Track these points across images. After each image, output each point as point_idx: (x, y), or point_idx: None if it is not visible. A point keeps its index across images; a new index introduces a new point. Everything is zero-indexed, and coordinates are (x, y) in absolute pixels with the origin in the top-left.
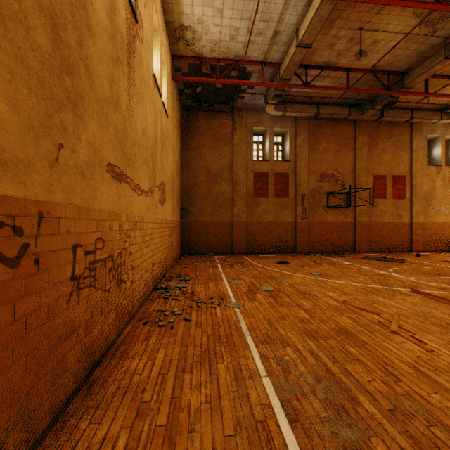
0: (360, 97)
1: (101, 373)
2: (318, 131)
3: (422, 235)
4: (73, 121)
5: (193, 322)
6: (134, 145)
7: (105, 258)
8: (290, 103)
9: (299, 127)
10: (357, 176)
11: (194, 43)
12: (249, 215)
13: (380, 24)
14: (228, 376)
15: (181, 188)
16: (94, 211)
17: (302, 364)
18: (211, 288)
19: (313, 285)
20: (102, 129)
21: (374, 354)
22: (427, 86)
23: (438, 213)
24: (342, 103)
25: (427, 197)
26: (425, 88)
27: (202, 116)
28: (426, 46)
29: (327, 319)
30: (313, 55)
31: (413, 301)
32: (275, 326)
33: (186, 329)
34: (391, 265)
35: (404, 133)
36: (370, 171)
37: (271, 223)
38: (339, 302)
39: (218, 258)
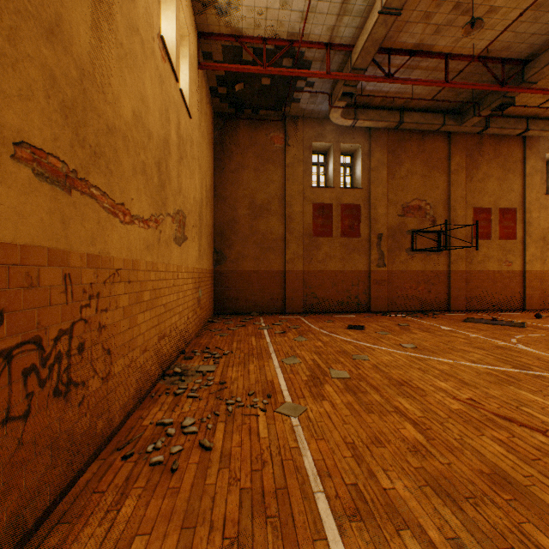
0: (459, 99)
1: None
2: (400, 148)
3: (538, 288)
4: None
5: (216, 453)
6: (112, 133)
7: (6, 349)
8: (363, 108)
9: (375, 142)
10: (452, 209)
11: (229, 12)
12: (306, 261)
13: None
14: None
15: (214, 225)
16: None
17: None
18: (253, 373)
19: (410, 366)
20: None
21: None
22: None
23: None
24: (434, 109)
25: (545, 238)
26: None
27: (244, 127)
28: None
29: (458, 445)
30: (400, 33)
31: None
32: (369, 464)
33: (200, 473)
34: (509, 331)
35: (515, 152)
36: (470, 202)
37: (337, 273)
38: (464, 403)
39: (264, 320)
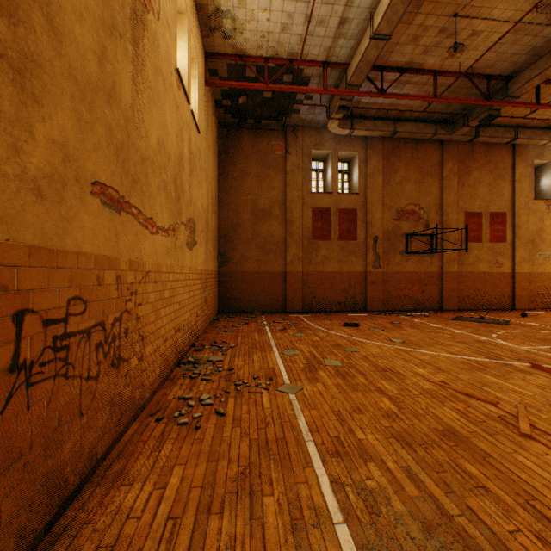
0: (449, 110)
1: (75, 515)
2: (395, 156)
3: (527, 288)
4: (15, 100)
5: (229, 417)
6: (144, 162)
7: (88, 328)
8: (359, 119)
9: (371, 150)
10: (445, 213)
11: (234, 35)
12: (306, 263)
13: (481, 9)
14: (280, 522)
15: (218, 229)
16: (65, 255)
17: (398, 497)
18: (257, 362)
19: (395, 357)
20: (82, 126)
21: (506, 476)
22: (539, 94)
23: (547, 260)
24: (426, 119)
25: (533, 241)
26: (536, 97)
27: (246, 135)
28: (540, 39)
29: (423, 412)
30: (392, 53)
31: (538, 383)
32: (349, 425)
33: (218, 430)
34: (492, 328)
35: (505, 159)
36: (462, 206)
37: (335, 274)
38: (436, 384)
39: (266, 318)
